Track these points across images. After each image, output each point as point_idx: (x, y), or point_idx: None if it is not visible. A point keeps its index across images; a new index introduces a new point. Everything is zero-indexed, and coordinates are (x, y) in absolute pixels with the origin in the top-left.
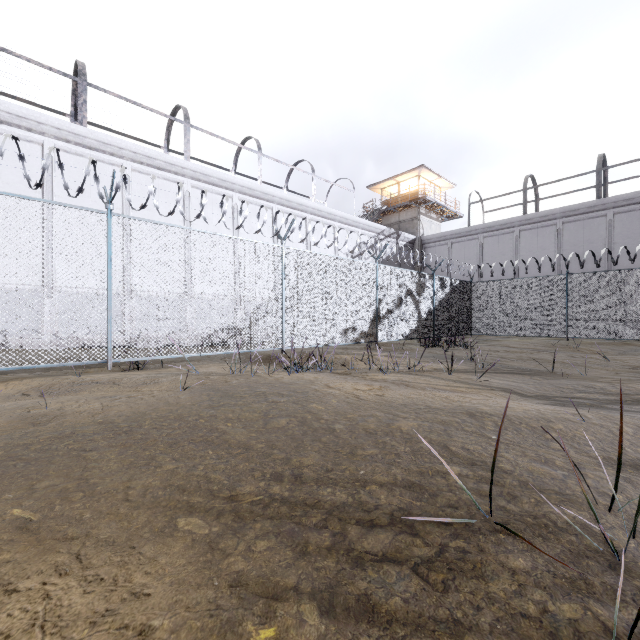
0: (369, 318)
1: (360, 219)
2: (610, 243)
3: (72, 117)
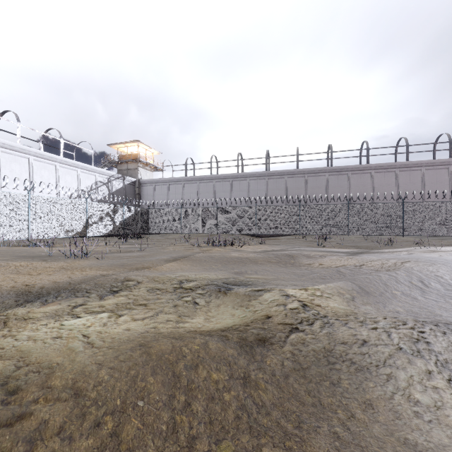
0: (82, 225)
1: (97, 168)
2: (214, 194)
3: None
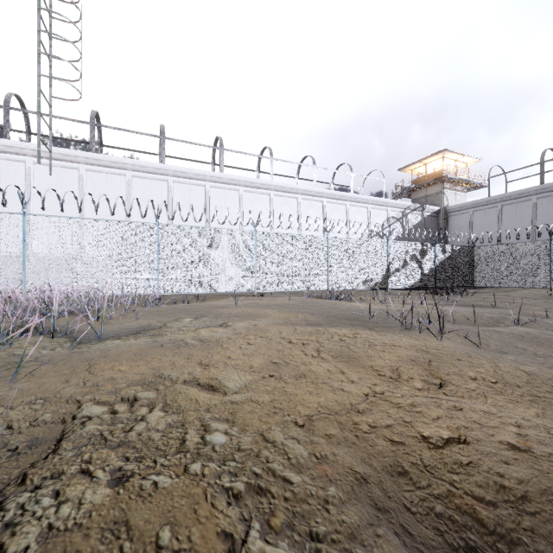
0: (382, 274)
1: (388, 200)
2: None
3: (212, 164)
